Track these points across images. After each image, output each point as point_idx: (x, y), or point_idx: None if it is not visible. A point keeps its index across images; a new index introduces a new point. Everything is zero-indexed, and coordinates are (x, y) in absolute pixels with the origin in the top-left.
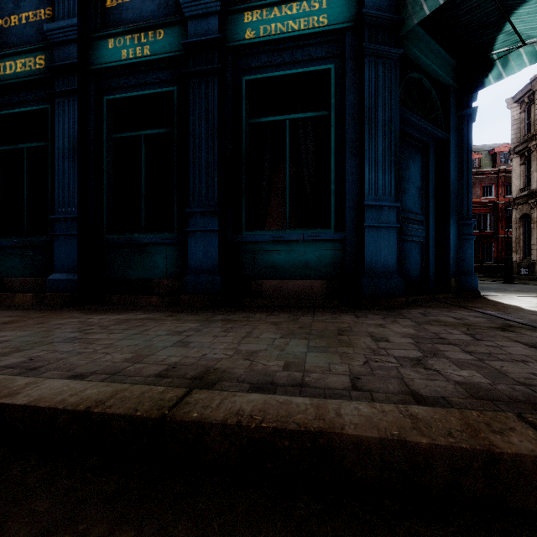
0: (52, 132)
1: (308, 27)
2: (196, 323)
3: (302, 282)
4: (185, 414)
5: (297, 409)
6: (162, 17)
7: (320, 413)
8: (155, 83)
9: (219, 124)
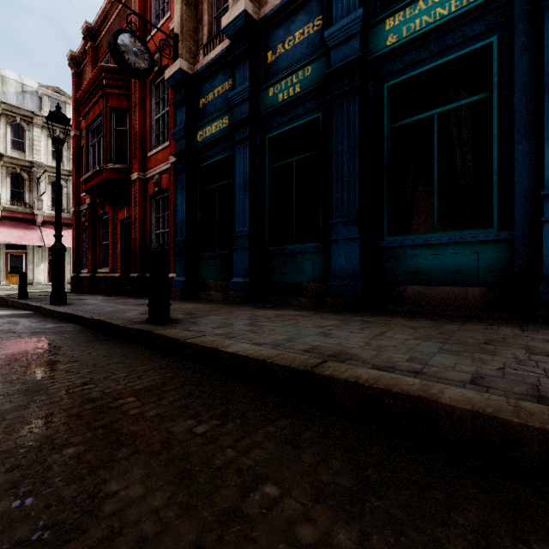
0: (232, 172)
1: (460, 6)
2: (337, 321)
3: (453, 288)
4: (321, 371)
5: (405, 383)
6: (309, 54)
7: (424, 388)
8: (304, 114)
9: (360, 137)
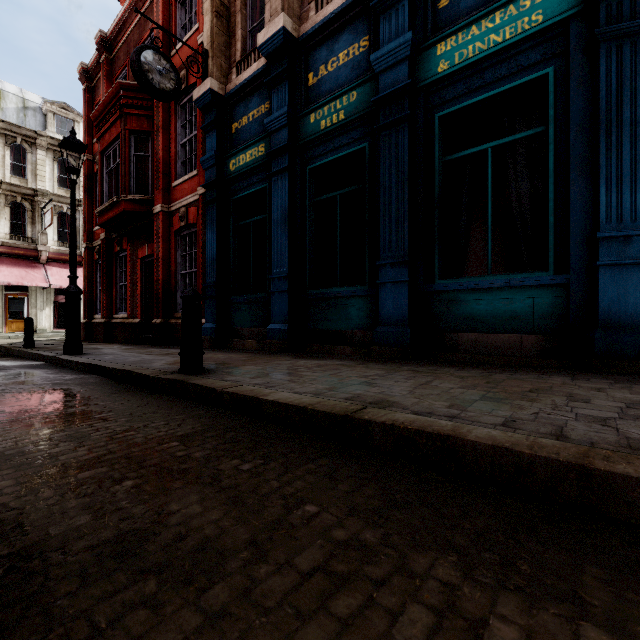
0: (269, 206)
1: (515, 33)
2: (382, 371)
3: (508, 336)
4: (360, 416)
5: (438, 424)
6: (355, 78)
7: (455, 429)
8: (349, 143)
9: (409, 171)
